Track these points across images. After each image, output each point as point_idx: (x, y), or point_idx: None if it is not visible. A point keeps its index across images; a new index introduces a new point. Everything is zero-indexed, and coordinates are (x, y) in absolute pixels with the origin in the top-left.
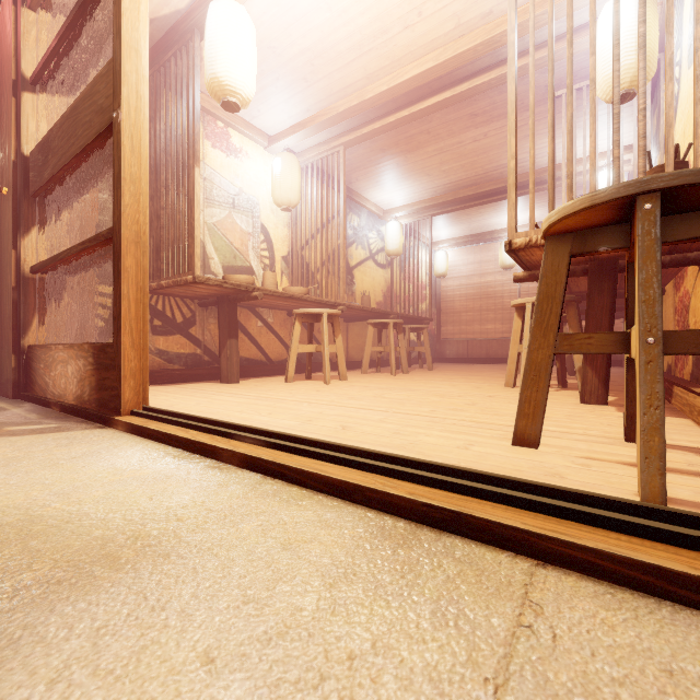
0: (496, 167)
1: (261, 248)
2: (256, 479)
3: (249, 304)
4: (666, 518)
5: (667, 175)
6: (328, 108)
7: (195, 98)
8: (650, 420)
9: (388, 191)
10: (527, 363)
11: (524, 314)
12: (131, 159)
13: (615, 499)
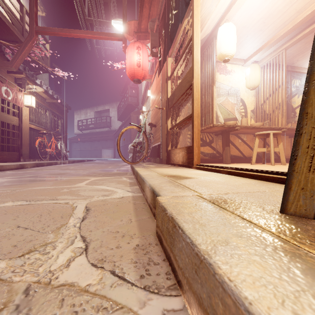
0: None
1: (240, 109)
2: (230, 176)
3: (235, 133)
4: None
5: None
6: (274, 36)
7: (213, 62)
8: None
9: None
10: None
11: None
12: (196, 93)
13: None
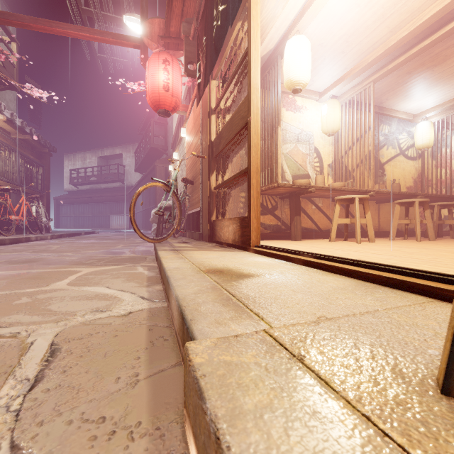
0: None
1: (314, 162)
2: (309, 268)
3: (307, 196)
4: None
5: None
6: (360, 63)
7: (278, 92)
8: None
9: (417, 100)
10: None
11: None
12: (254, 136)
13: None
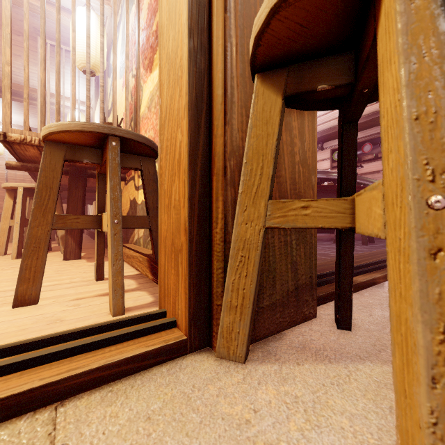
0: None
1: None
2: None
3: None
4: (130, 323)
5: (123, 130)
6: None
7: None
8: (117, 268)
9: None
10: (28, 237)
11: (16, 195)
12: None
13: (104, 324)
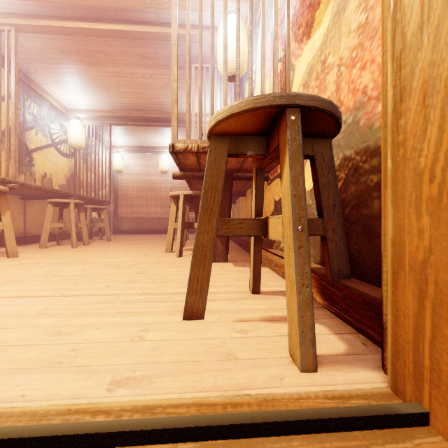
0: (157, 102)
1: None
2: None
3: None
4: (363, 425)
5: (306, 96)
6: None
7: None
8: (303, 297)
9: (71, 93)
10: (196, 245)
11: (178, 202)
12: None
13: (319, 415)
